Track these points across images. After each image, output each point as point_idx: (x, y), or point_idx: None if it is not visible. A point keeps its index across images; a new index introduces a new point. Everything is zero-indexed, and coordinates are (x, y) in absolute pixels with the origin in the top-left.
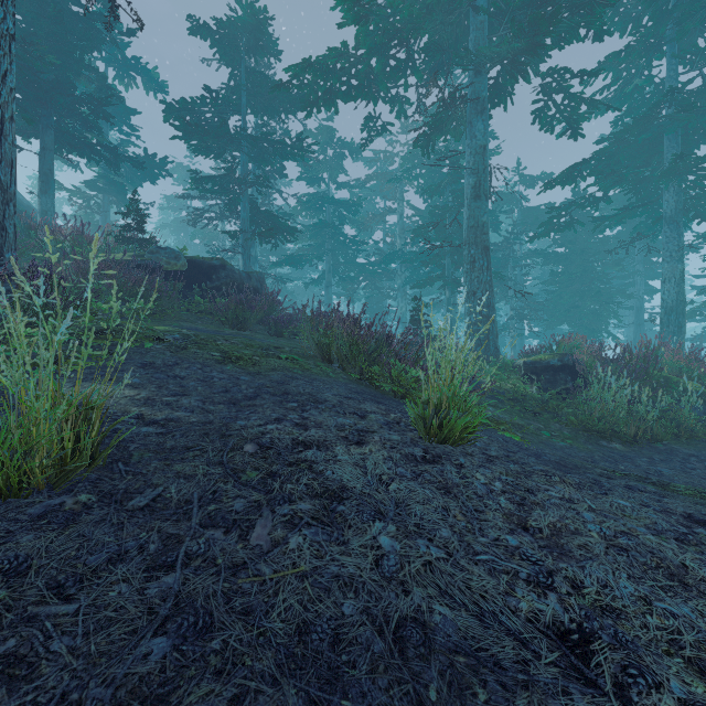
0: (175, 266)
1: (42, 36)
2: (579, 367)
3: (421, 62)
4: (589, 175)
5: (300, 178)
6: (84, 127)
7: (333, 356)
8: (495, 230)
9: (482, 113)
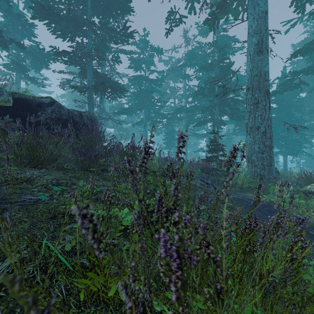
0: None
1: None
2: None
3: None
4: None
5: (130, 66)
6: None
7: None
8: (239, 93)
9: None
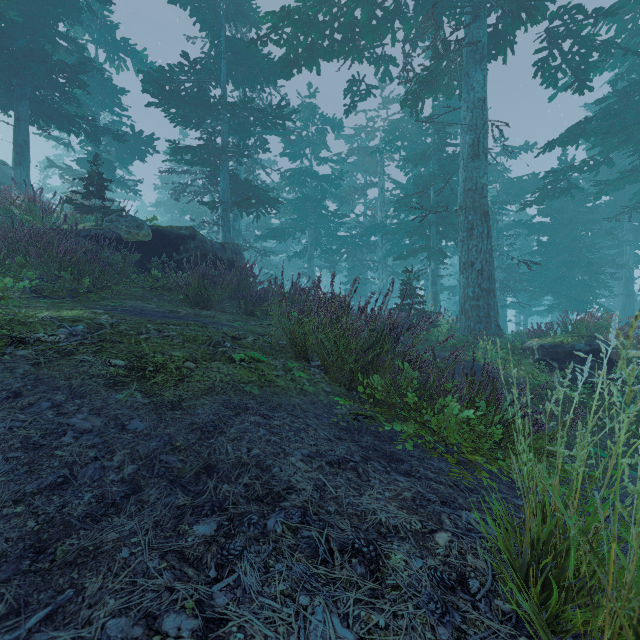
0: (137, 236)
1: (12, 1)
2: (615, 354)
3: (409, 17)
4: (593, 135)
5: (283, 153)
6: (63, 99)
7: (312, 350)
8: None
9: (481, 61)
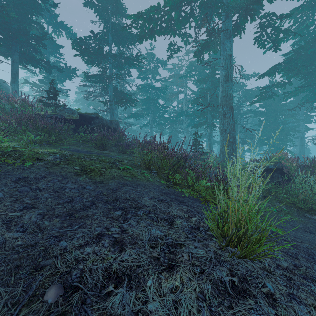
0: (72, 117)
1: (11, 6)
2: (286, 170)
3: (197, 15)
4: (282, 71)
5: (138, 77)
6: (34, 51)
7: (152, 166)
8: None
9: (229, 37)
